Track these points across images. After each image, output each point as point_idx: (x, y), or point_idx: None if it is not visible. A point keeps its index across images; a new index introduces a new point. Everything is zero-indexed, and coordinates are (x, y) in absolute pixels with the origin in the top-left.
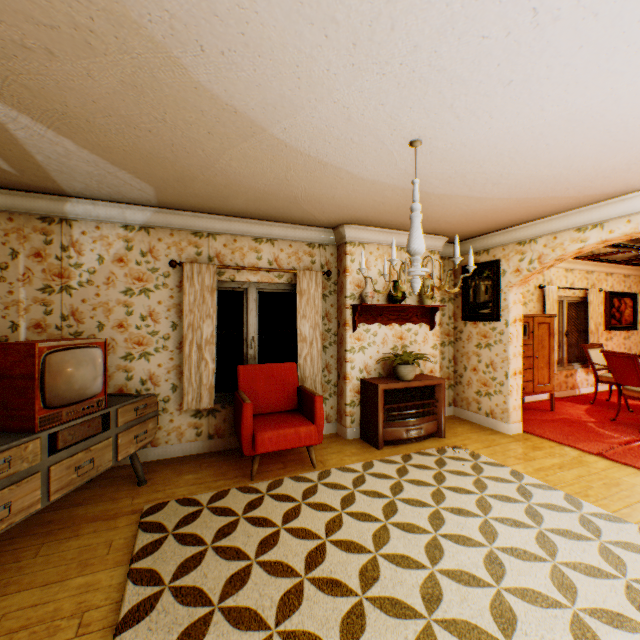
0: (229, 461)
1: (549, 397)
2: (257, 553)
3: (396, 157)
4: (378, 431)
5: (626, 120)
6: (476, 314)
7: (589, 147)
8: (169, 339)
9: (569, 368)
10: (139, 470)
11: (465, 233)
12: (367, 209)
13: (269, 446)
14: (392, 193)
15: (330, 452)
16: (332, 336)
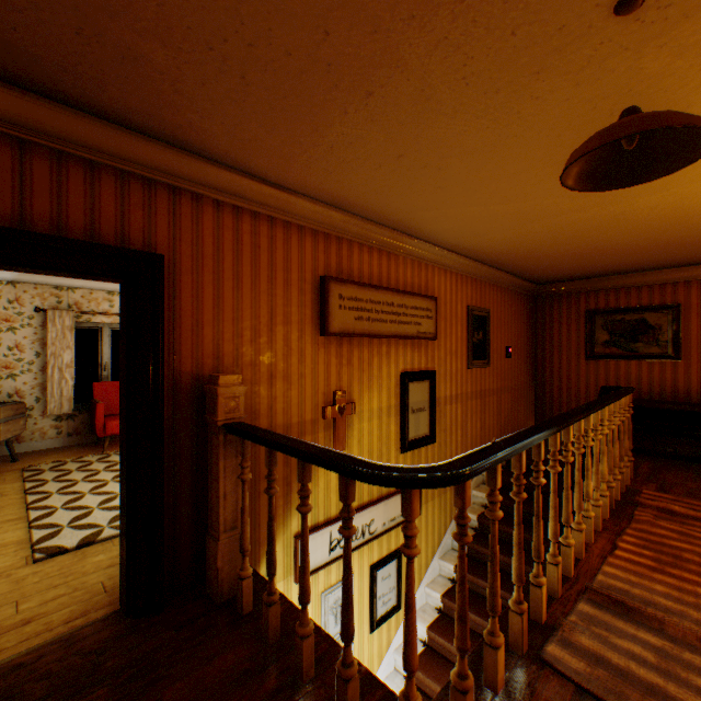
0: (87, 447)
1: None
2: (105, 469)
3: None
4: None
5: None
6: None
7: None
8: (34, 364)
9: None
10: (14, 451)
11: None
12: None
13: (117, 429)
14: None
15: None
16: None
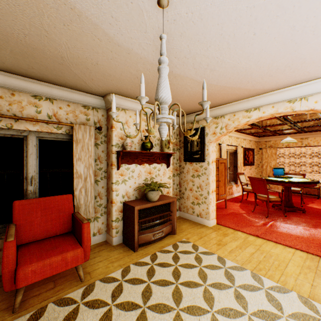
0: None
1: (224, 201)
2: None
3: (146, 20)
4: (135, 239)
5: (309, 18)
6: (192, 158)
7: (276, 44)
8: None
9: (230, 184)
10: None
11: (187, 110)
12: (126, 81)
13: (33, 278)
14: (144, 67)
15: (98, 261)
16: (103, 173)
